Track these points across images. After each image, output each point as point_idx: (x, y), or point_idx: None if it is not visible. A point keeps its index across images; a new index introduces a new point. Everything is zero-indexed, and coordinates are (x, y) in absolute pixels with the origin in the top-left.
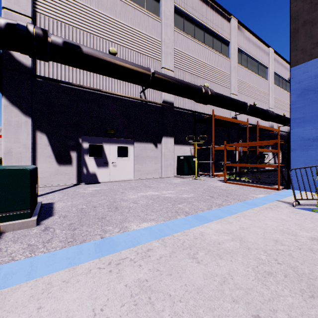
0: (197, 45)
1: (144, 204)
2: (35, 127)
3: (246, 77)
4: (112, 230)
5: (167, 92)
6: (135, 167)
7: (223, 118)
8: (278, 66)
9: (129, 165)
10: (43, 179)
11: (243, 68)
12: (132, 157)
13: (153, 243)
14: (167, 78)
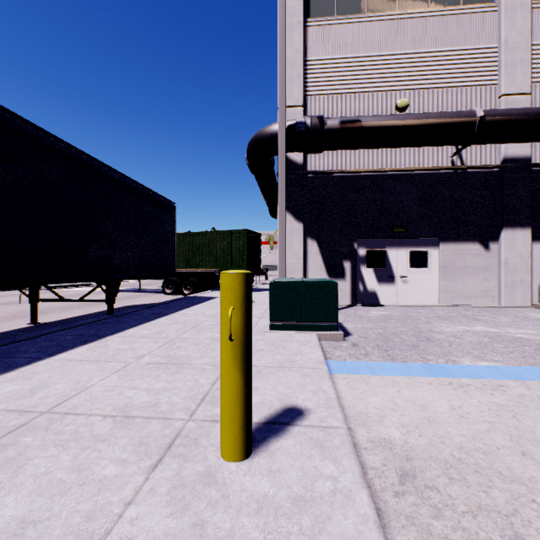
0: None
1: (474, 341)
2: (305, 233)
3: None
4: (435, 360)
5: (513, 142)
6: (441, 285)
7: None
8: None
9: (429, 281)
10: None
11: None
12: (436, 268)
13: (507, 382)
14: (515, 115)
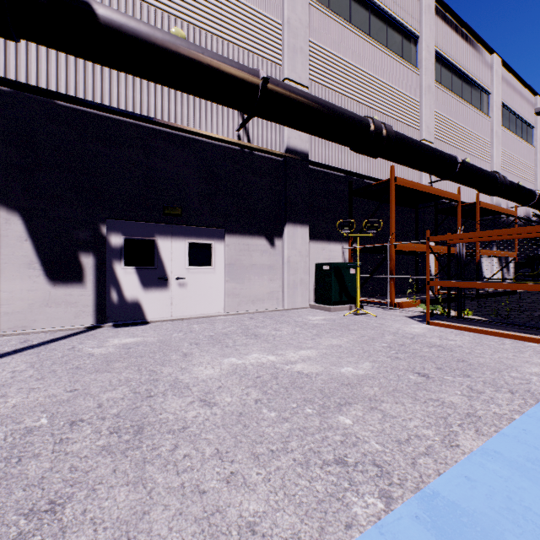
0: (356, 38)
1: (233, 409)
2: None
3: (449, 108)
4: None
5: (295, 128)
6: (227, 288)
7: (413, 184)
8: (509, 92)
9: (214, 283)
10: (15, 317)
11: (445, 91)
12: (222, 267)
13: None
14: (296, 93)
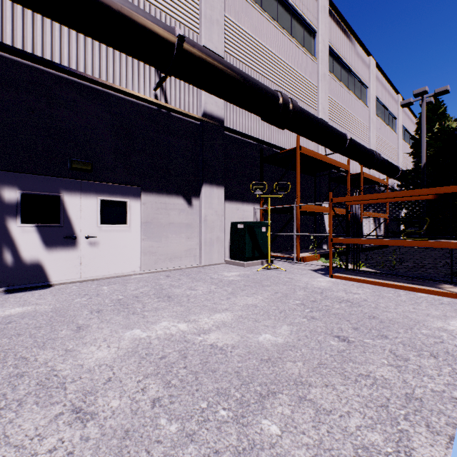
0: (266, 22)
1: (117, 425)
2: None
3: (339, 95)
4: None
5: (211, 92)
6: (143, 246)
7: (314, 153)
8: (380, 88)
9: (129, 241)
10: None
11: (336, 81)
12: (138, 225)
13: None
14: (212, 58)
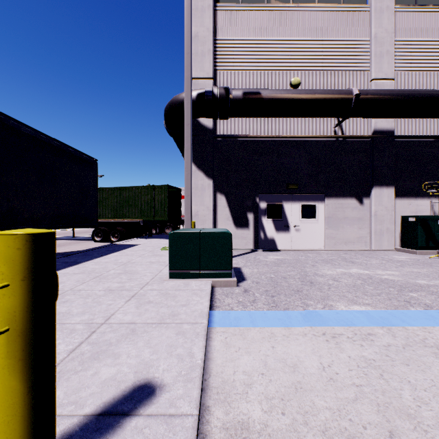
0: None
1: (350, 284)
2: (215, 189)
3: None
4: (314, 305)
5: (381, 117)
6: (326, 233)
7: None
8: None
9: (317, 229)
10: None
11: None
12: (322, 219)
13: (375, 329)
14: (382, 95)
